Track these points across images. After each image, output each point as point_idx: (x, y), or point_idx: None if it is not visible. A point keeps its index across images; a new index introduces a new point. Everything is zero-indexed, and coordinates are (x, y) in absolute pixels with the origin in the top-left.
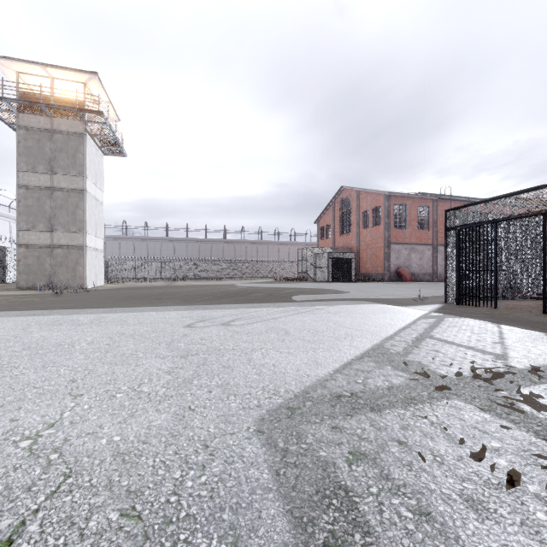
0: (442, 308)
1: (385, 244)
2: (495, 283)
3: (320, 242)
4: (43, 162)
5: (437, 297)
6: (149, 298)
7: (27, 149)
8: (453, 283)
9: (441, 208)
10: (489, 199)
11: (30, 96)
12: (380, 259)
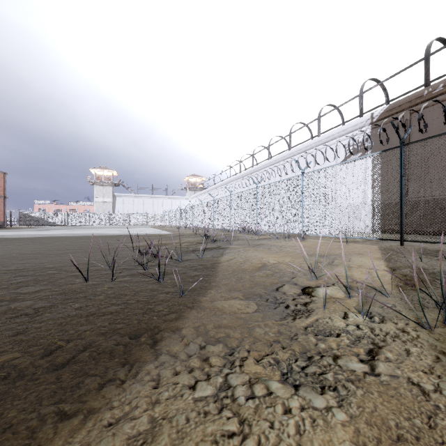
0: None
1: None
2: None
3: None
4: None
5: None
6: None
7: None
8: None
9: None
10: None
11: None
12: None
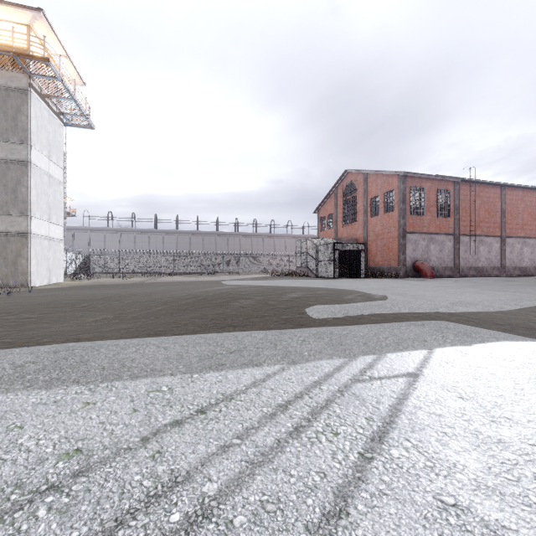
0: None
1: (401, 233)
2: None
3: (321, 233)
4: None
5: None
6: (74, 307)
7: None
8: None
9: (463, 193)
10: None
11: None
12: (394, 251)
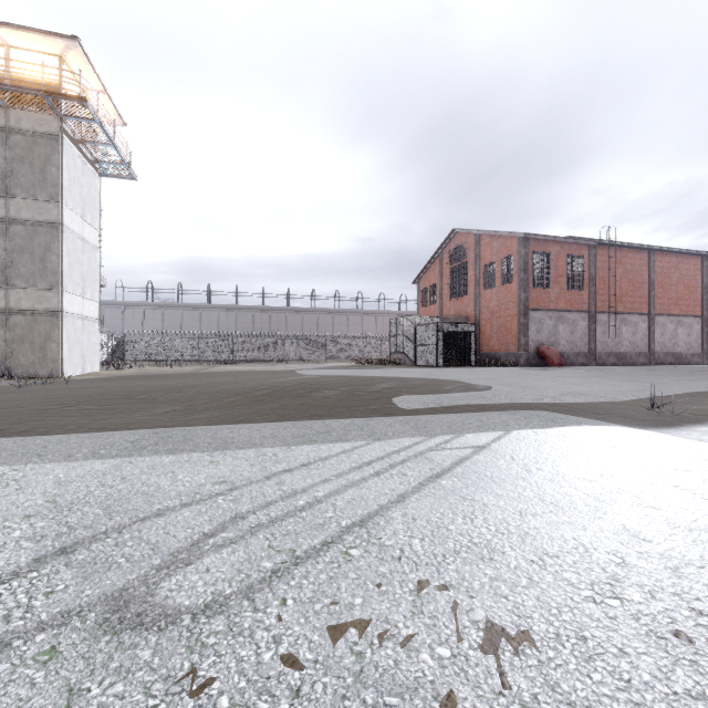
0: None
1: (521, 310)
2: None
3: (422, 310)
4: None
5: (669, 398)
6: (132, 399)
7: None
8: None
9: (601, 259)
10: None
11: None
12: (513, 333)
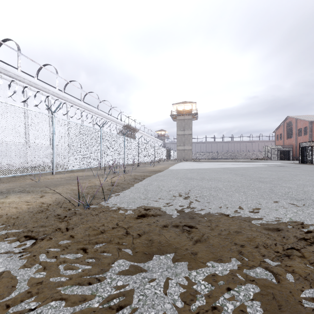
0: (292, 163)
1: None
2: (305, 158)
3: (276, 141)
4: (182, 128)
5: None
6: None
7: (179, 125)
8: (300, 159)
9: None
10: (305, 142)
11: (179, 111)
12: None
